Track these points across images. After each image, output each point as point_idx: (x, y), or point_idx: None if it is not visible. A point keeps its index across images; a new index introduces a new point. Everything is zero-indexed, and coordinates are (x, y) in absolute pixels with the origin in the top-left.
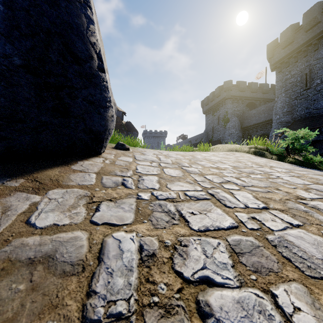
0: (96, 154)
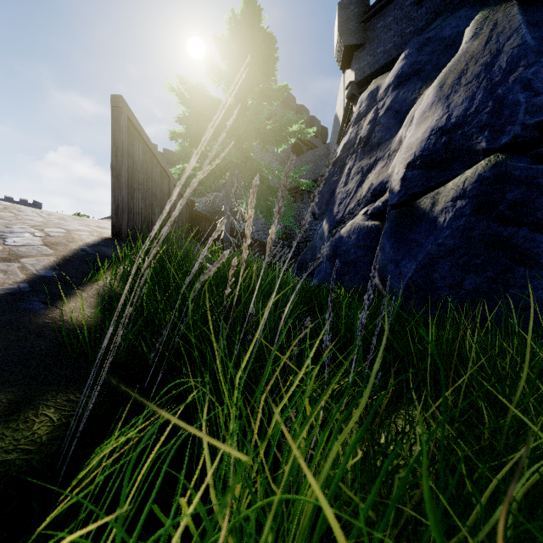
0: None
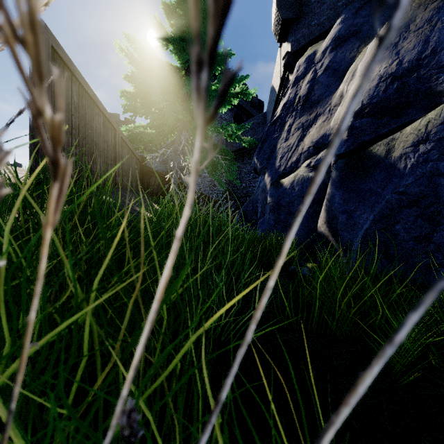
0: None
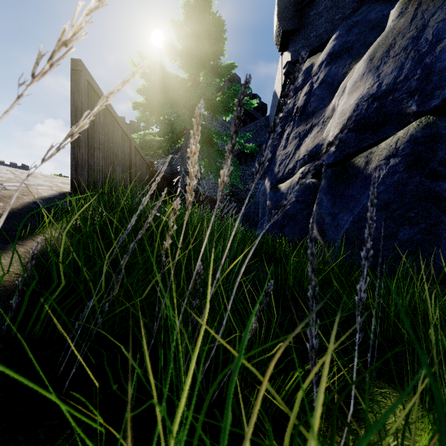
0: None
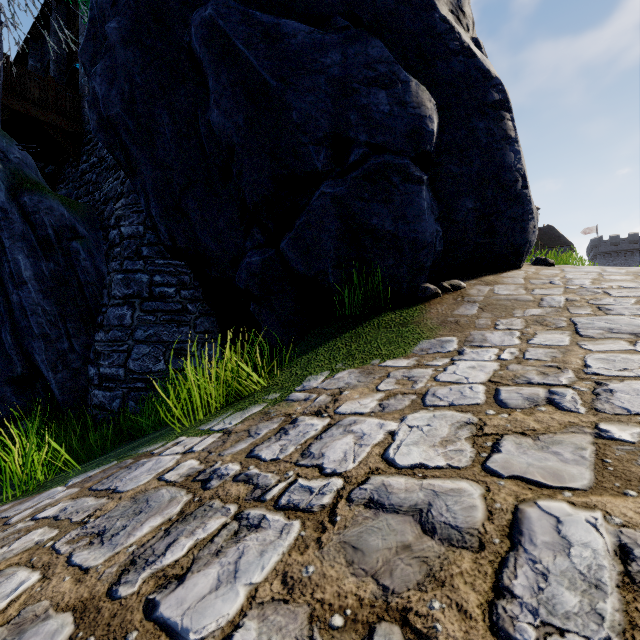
0: (514, 269)
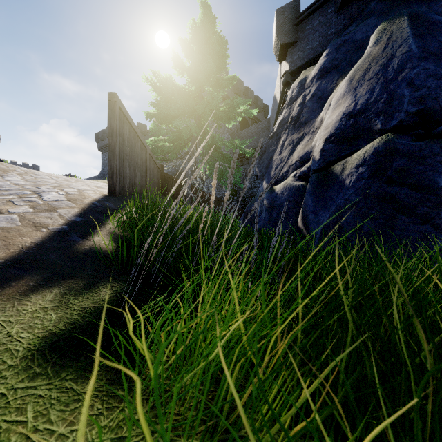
0: None
